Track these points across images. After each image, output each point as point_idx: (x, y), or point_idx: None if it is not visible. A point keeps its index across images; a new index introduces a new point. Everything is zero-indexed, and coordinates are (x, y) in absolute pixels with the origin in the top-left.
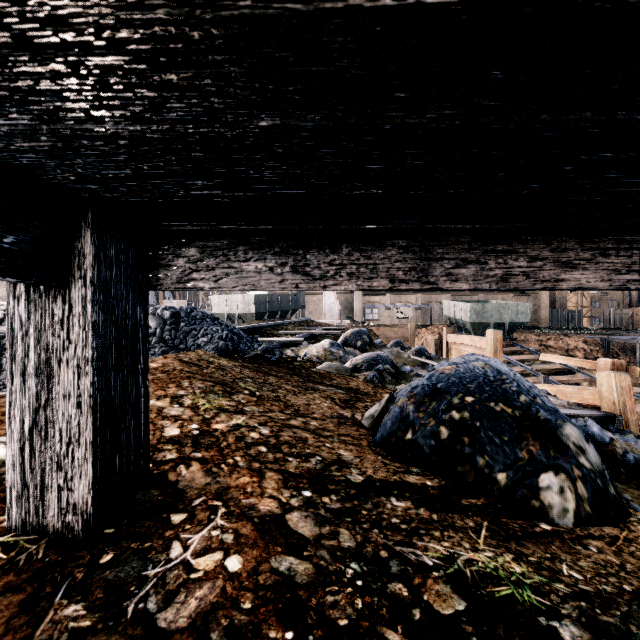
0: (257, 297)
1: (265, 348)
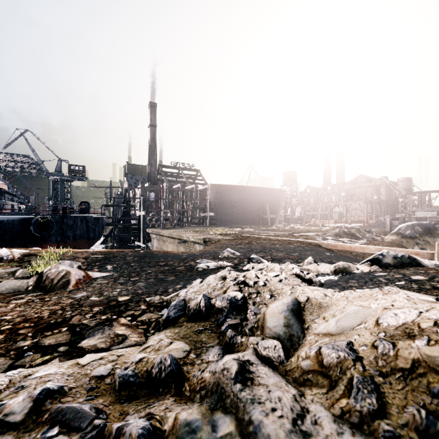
0: (438, 212)
1: (437, 227)
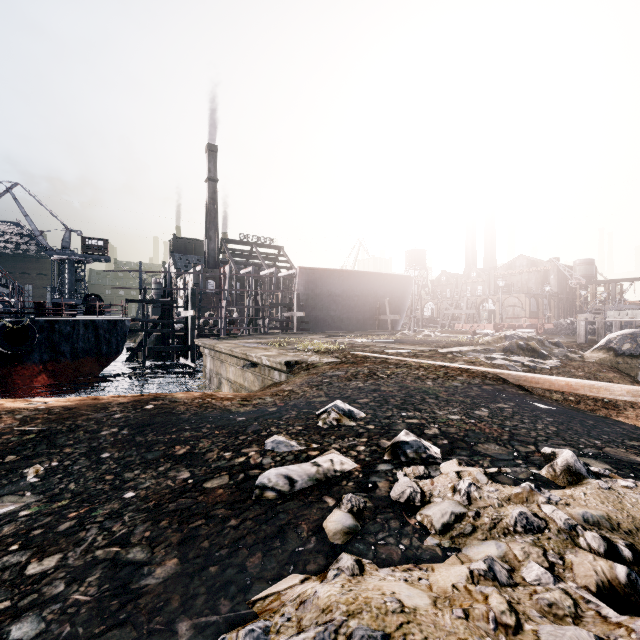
0: None
1: None
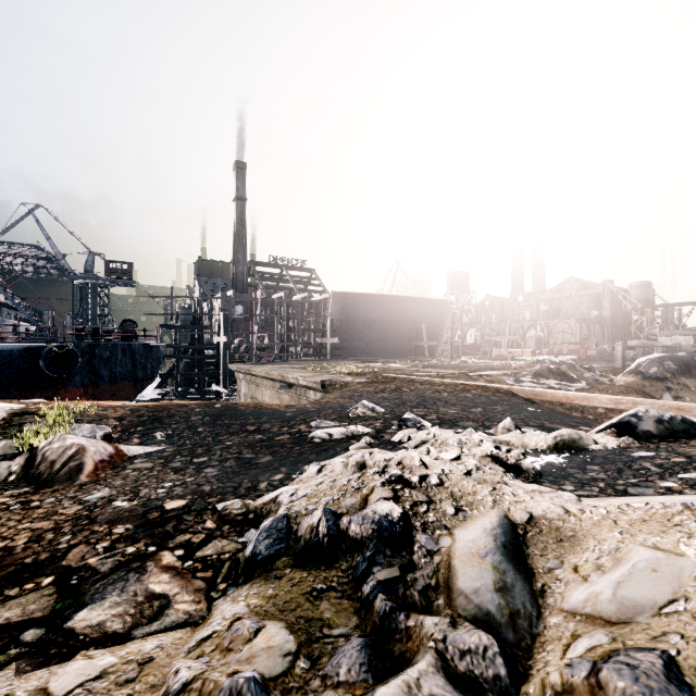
0: (695, 338)
1: None
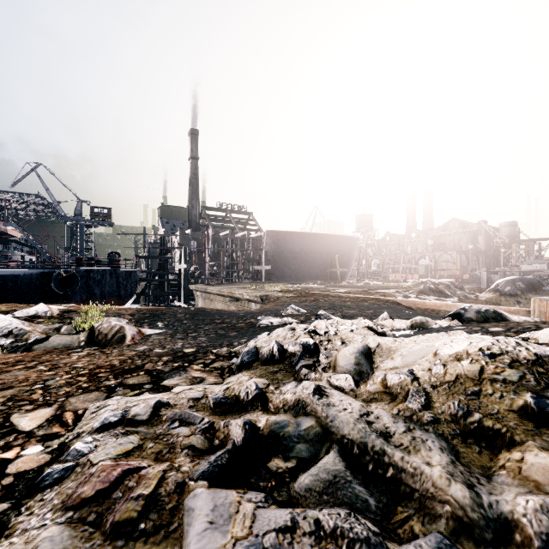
0: (548, 265)
1: (547, 283)
